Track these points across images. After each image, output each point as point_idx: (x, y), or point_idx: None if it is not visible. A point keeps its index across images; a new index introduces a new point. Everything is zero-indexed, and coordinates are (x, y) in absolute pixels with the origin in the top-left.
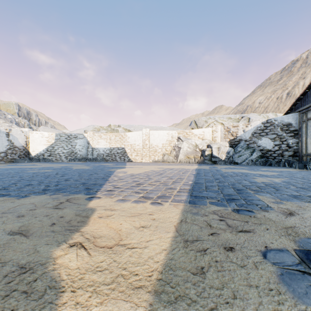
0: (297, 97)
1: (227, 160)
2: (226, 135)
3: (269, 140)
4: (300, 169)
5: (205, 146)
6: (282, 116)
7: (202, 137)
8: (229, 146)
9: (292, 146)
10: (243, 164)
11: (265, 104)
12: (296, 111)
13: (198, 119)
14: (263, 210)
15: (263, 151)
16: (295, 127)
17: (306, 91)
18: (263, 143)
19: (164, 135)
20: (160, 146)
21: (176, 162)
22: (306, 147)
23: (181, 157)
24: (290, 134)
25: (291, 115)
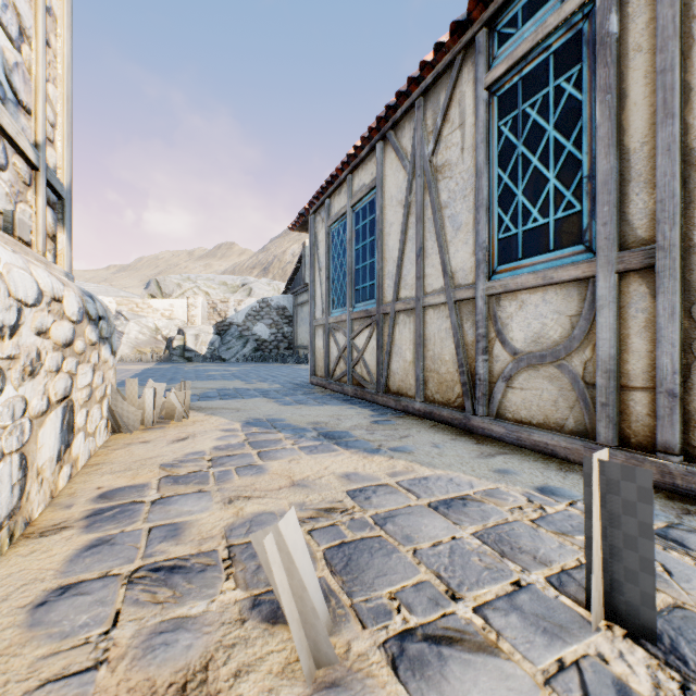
0: (290, 276)
1: (210, 355)
2: (211, 314)
3: (265, 327)
4: (284, 364)
5: (175, 330)
6: (278, 297)
7: (170, 315)
8: (216, 334)
9: (288, 336)
10: (233, 362)
11: None
12: (291, 292)
13: (164, 279)
14: (172, 384)
15: (259, 342)
16: (290, 312)
17: (296, 271)
18: (259, 331)
19: None
20: None
21: None
22: (297, 338)
23: (126, 351)
24: (286, 321)
25: (287, 296)
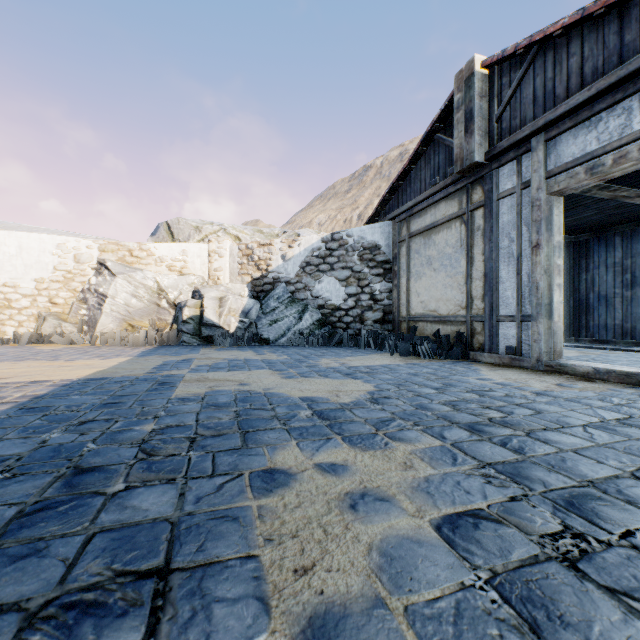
0: (392, 182)
1: (243, 332)
2: (244, 266)
3: (337, 283)
4: (403, 355)
5: (187, 292)
6: (362, 227)
7: (181, 268)
8: (251, 297)
9: (381, 299)
10: (282, 345)
11: (328, 227)
12: (388, 216)
13: (178, 221)
14: None
15: (325, 311)
16: (386, 255)
17: (409, 168)
18: (325, 290)
19: (47, 250)
20: (26, 288)
21: (89, 343)
22: (408, 301)
23: (109, 325)
24: (378, 271)
25: (379, 226)
